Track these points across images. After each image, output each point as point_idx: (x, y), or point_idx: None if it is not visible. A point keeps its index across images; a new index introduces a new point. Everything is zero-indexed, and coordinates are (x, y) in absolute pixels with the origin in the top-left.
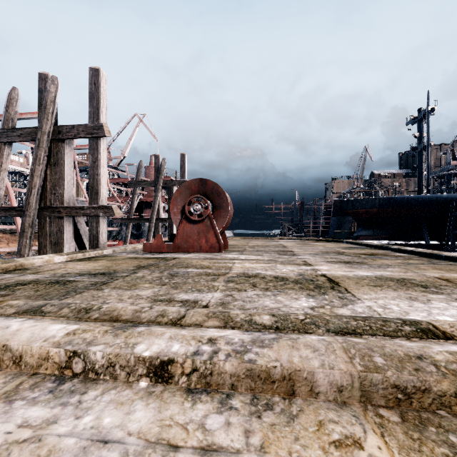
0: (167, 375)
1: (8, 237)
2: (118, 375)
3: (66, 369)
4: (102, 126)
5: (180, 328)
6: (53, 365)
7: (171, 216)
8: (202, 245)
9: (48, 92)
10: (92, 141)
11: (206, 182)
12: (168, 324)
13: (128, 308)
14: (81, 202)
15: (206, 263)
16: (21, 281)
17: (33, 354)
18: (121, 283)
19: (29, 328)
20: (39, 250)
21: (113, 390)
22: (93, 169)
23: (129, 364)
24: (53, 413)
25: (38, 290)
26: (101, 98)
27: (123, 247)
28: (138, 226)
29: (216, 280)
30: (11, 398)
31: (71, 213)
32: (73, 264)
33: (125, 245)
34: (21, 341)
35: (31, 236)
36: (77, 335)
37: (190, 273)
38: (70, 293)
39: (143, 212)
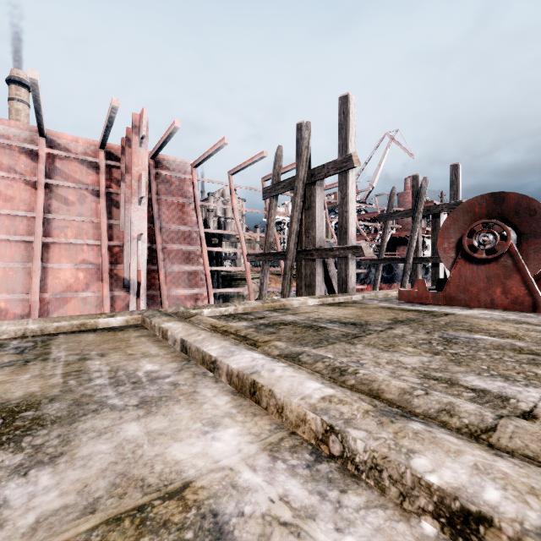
0: (476, 540)
1: (276, 278)
2: (386, 487)
3: (322, 443)
4: (351, 156)
5: (490, 452)
6: (310, 431)
7: (435, 254)
8: (495, 298)
9: (303, 139)
10: (341, 176)
11: (502, 197)
12: (461, 432)
13: (391, 382)
14: (330, 243)
15: (509, 329)
16: (284, 321)
17: (292, 410)
18: (375, 339)
19: (289, 378)
20: (296, 292)
21: (381, 510)
22: (342, 206)
23: (403, 481)
24: (310, 502)
25: (296, 333)
26: (349, 127)
27: (373, 293)
28: (389, 267)
29: (539, 364)
30: (274, 454)
31: (321, 256)
32: (324, 309)
33: (375, 291)
34: (283, 391)
35: (291, 278)
36: (333, 404)
37: (479, 341)
38: (322, 342)
39: (395, 250)
